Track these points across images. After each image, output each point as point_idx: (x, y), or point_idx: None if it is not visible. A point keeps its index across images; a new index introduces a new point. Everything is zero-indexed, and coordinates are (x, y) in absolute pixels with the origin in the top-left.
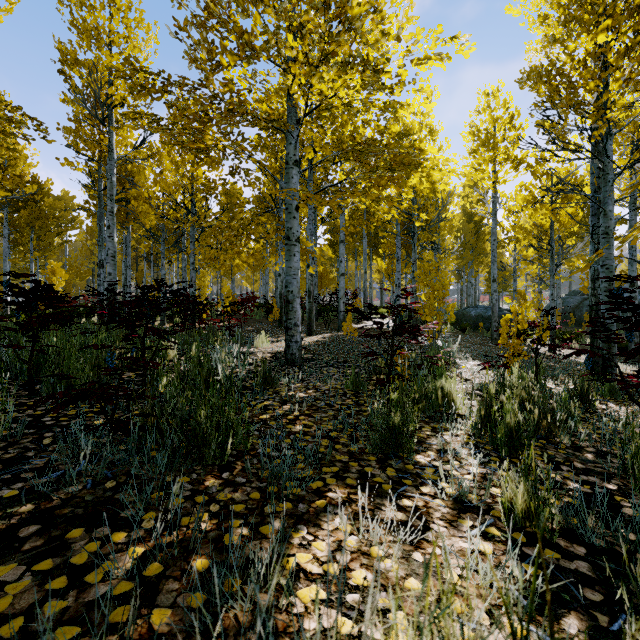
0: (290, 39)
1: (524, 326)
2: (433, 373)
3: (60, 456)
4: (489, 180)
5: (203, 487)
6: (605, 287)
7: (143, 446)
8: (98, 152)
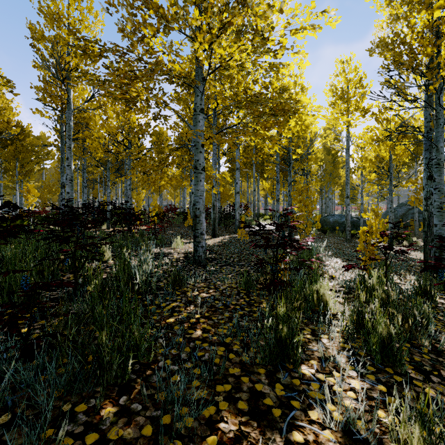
0: (196, 14)
1: (377, 236)
2: (308, 275)
3: None
4: (344, 124)
5: (98, 418)
6: (437, 205)
7: (50, 366)
8: (60, 104)
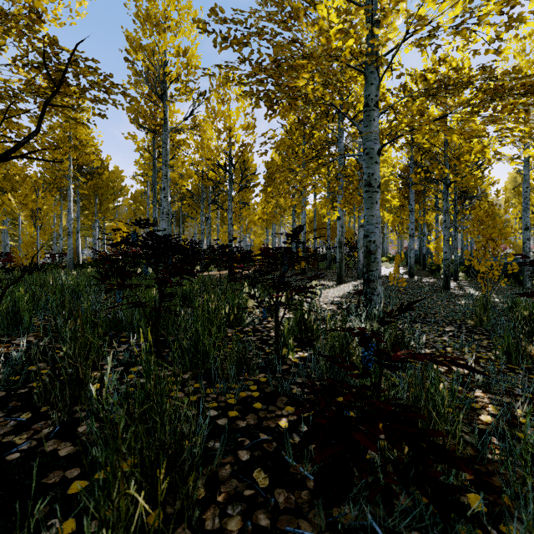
0: None
1: None
2: None
3: (317, 533)
4: None
5: None
6: None
7: (469, 530)
8: (153, 126)
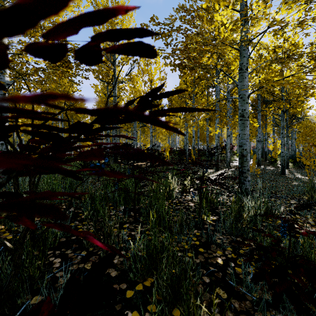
0: None
1: None
2: None
3: None
4: None
5: None
6: None
7: None
8: (107, 79)
